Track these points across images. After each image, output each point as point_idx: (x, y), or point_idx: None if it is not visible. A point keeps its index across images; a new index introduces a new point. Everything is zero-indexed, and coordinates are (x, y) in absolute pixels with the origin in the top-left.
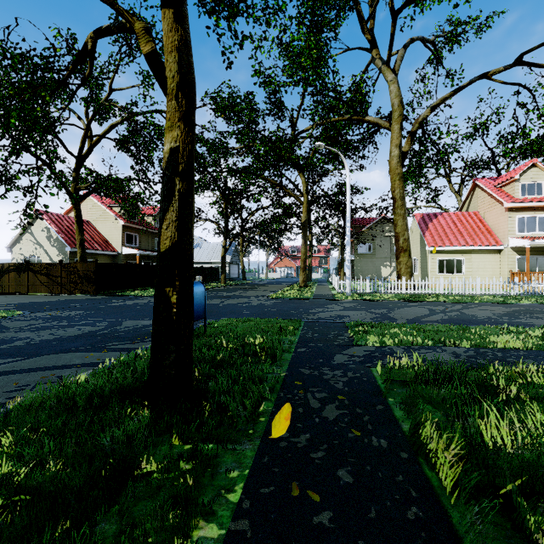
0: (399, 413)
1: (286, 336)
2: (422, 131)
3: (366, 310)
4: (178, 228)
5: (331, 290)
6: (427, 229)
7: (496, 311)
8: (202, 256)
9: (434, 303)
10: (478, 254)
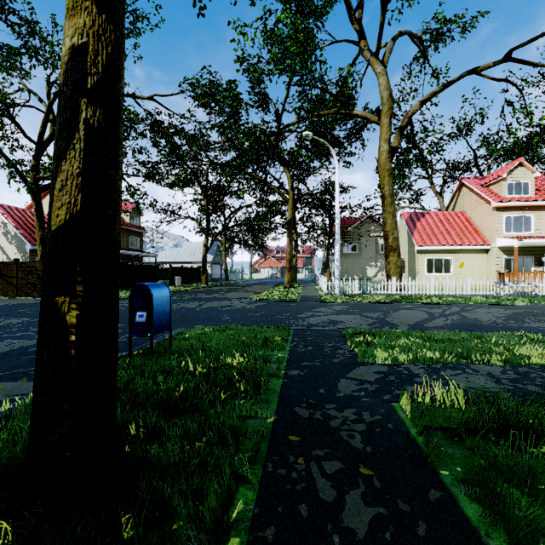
0: (473, 510)
1: (272, 350)
2: (411, 127)
3: (360, 314)
4: (82, 187)
5: (318, 291)
6: (415, 228)
7: (498, 314)
8: (183, 255)
9: (429, 304)
10: (465, 254)
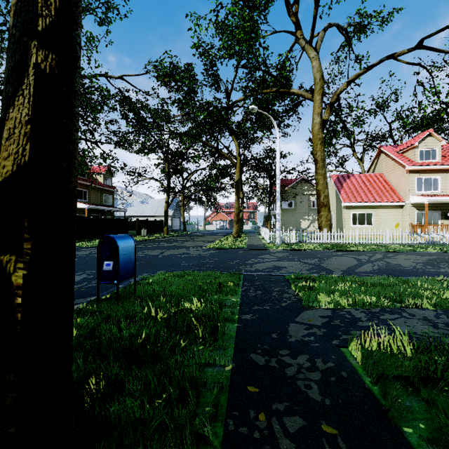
0: None
1: (226, 295)
2: (339, 103)
3: (299, 260)
4: (31, 136)
5: (261, 240)
6: (341, 187)
7: (416, 260)
8: (148, 210)
9: (355, 252)
10: (384, 209)
